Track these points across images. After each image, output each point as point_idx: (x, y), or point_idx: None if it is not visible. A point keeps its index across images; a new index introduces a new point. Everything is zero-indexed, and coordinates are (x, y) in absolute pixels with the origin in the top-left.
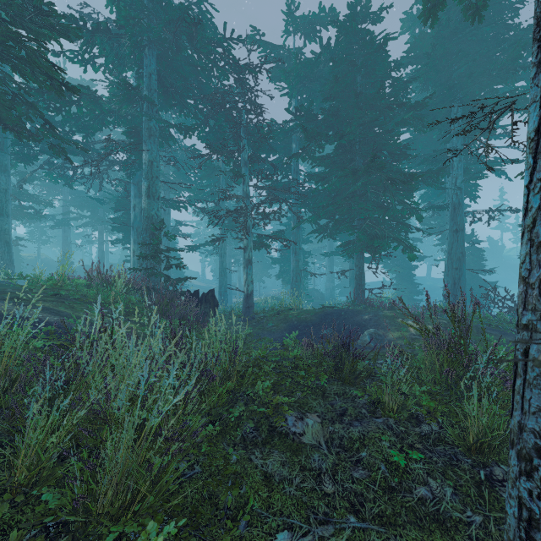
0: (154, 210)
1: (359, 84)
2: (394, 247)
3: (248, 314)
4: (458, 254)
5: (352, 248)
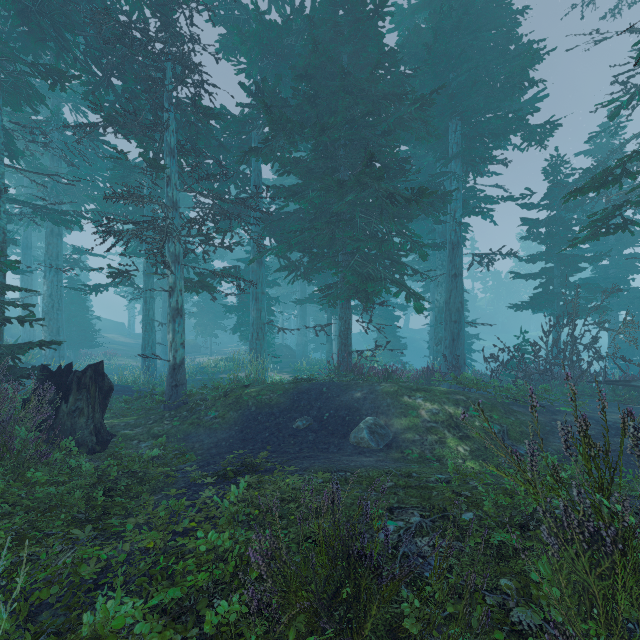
0: None
1: (346, 63)
2: (394, 293)
3: (176, 396)
4: (457, 303)
5: (335, 293)
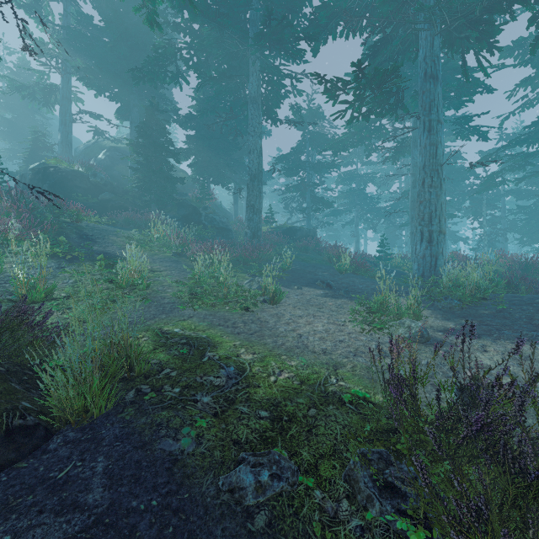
0: None
1: None
2: None
3: None
4: None
5: None
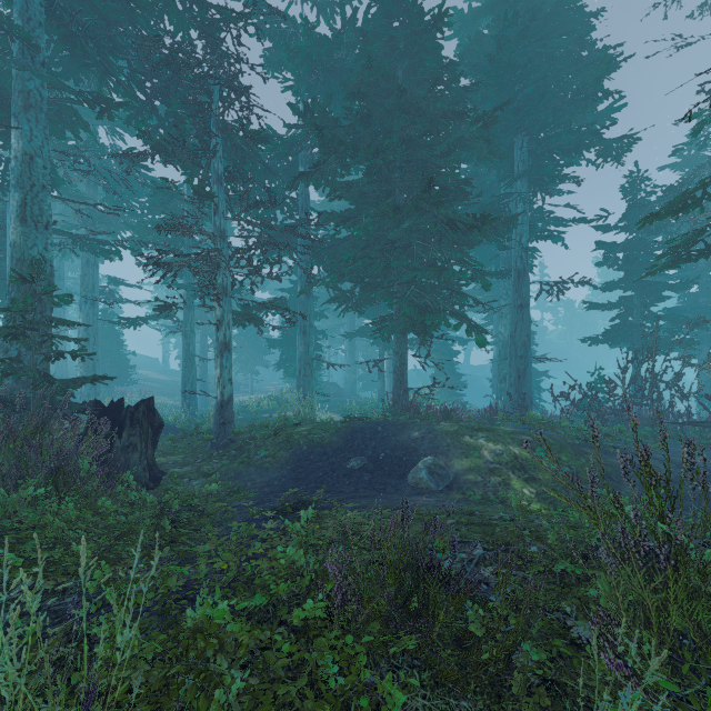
0: (36, 247)
1: (401, 80)
2: (454, 326)
3: (224, 435)
4: (524, 337)
5: (390, 326)
